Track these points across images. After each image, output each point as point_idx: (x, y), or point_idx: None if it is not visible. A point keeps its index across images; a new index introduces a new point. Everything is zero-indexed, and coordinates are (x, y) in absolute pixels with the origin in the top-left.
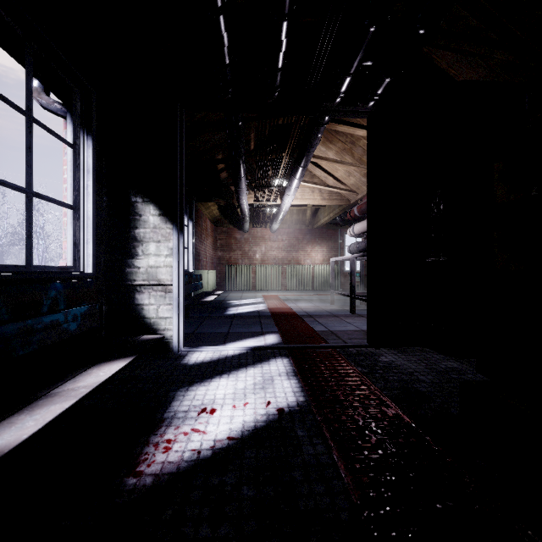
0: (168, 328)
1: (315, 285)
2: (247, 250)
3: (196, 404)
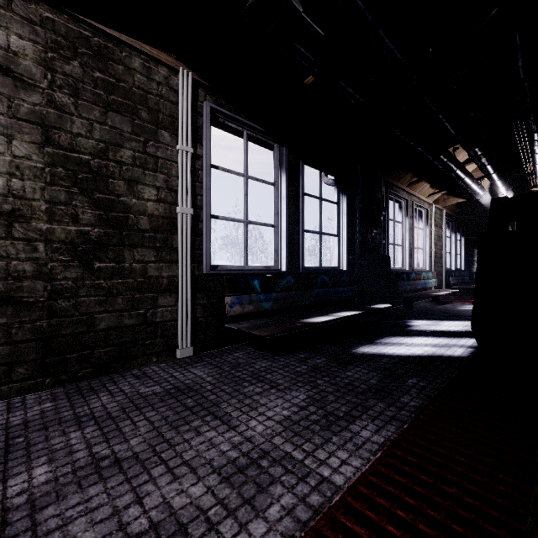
0: None
1: None
2: None
3: None
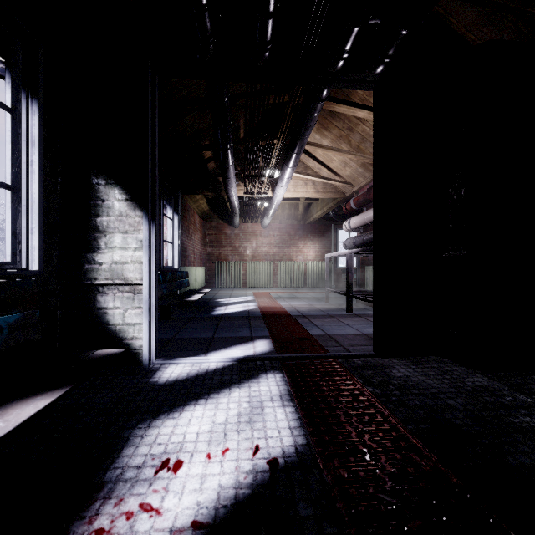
0: (137, 336)
1: (307, 282)
2: (238, 246)
3: (156, 452)
